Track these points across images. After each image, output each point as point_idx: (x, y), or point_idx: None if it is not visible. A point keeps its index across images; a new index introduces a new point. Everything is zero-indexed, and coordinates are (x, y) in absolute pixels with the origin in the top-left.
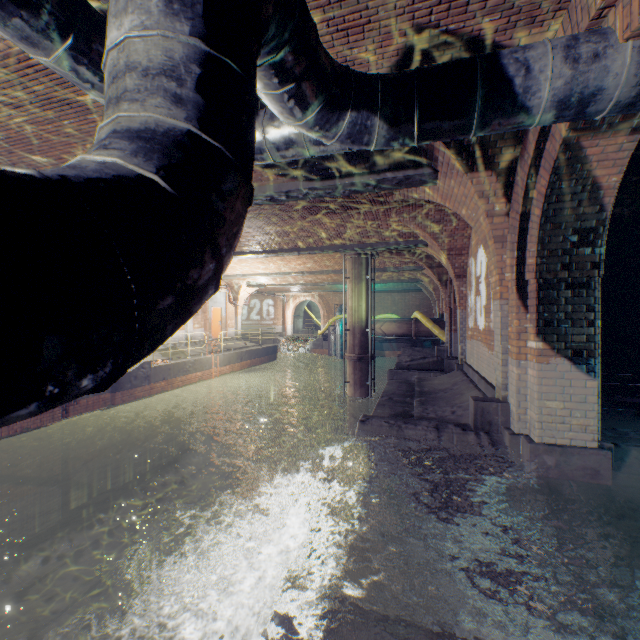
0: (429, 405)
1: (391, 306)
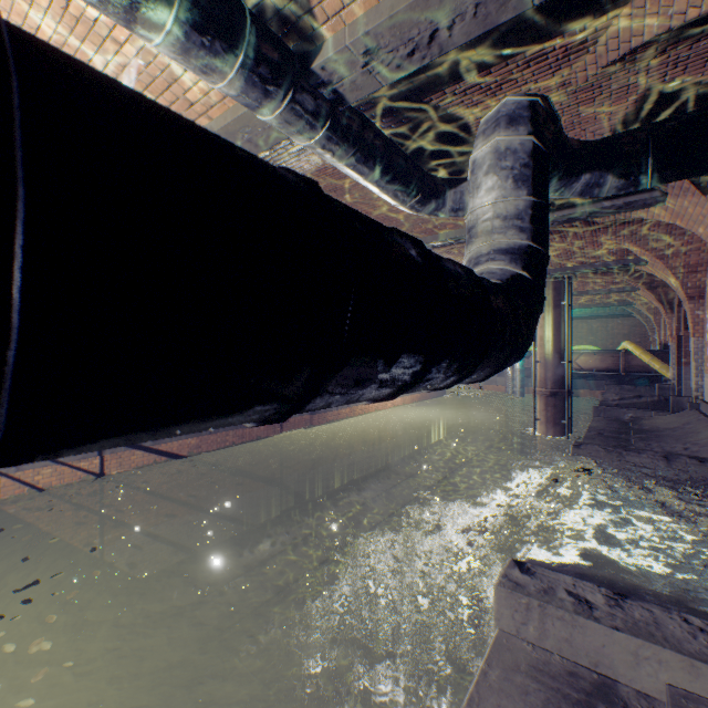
0: (652, 441)
1: (586, 336)
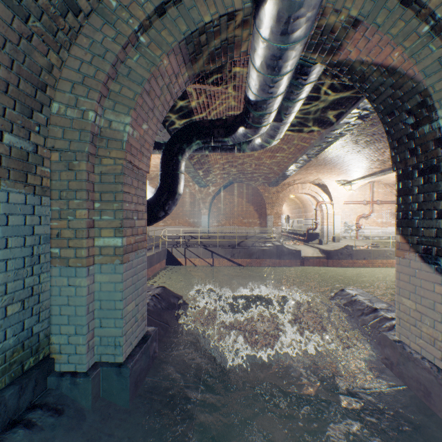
0: None
1: None
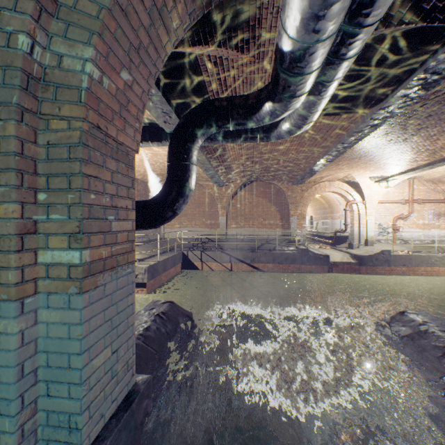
0: None
1: None
